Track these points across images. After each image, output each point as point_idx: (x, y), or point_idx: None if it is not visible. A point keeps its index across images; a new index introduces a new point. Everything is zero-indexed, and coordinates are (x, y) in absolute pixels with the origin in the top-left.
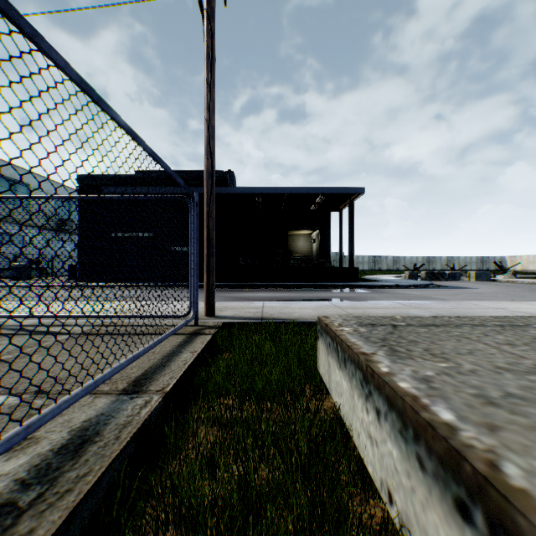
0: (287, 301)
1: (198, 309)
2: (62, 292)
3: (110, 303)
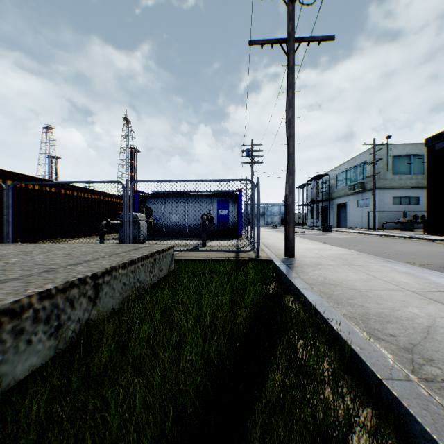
0: (433, 273)
1: (258, 247)
2: (376, 240)
3: (320, 245)
